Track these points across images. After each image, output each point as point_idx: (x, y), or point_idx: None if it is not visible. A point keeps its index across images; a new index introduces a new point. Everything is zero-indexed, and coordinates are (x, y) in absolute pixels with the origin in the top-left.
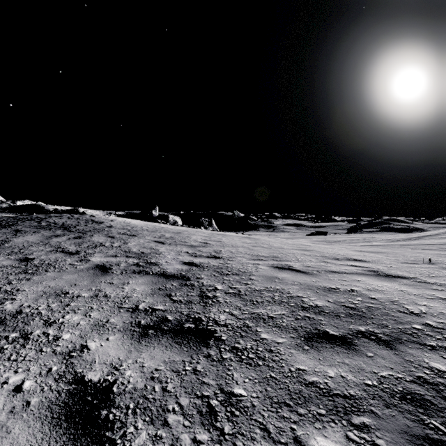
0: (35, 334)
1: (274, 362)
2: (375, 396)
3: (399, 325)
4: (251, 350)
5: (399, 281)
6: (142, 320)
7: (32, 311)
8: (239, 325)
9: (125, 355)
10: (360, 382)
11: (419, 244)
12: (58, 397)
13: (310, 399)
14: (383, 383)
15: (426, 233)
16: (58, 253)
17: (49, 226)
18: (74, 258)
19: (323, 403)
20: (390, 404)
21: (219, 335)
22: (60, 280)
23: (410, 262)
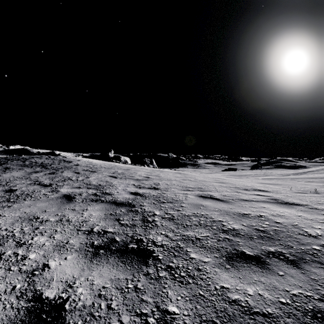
0: (7, 254)
1: (202, 280)
2: (290, 314)
3: (301, 246)
4: (182, 268)
5: (296, 207)
6: (95, 241)
7: (8, 234)
8: (172, 246)
9: (78, 273)
10: (276, 300)
11: (305, 177)
12: (17, 315)
13: (234, 317)
14: (295, 301)
15: (308, 170)
16: (36, 185)
17: (31, 165)
18: (47, 189)
19: (246, 321)
20: (304, 323)
21: (157, 255)
22: (34, 207)
23: (301, 192)
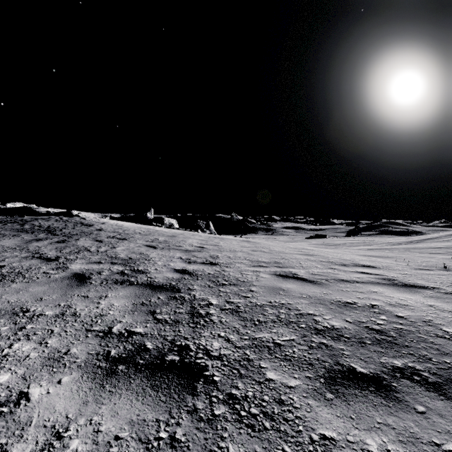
0: None
1: (287, 422)
2: None
3: (445, 358)
4: (253, 400)
5: (422, 292)
6: (113, 350)
7: None
8: (237, 358)
9: (77, 409)
10: None
11: (425, 247)
12: None
13: None
14: None
15: (426, 236)
16: (34, 259)
17: (32, 229)
18: (50, 265)
19: None
20: None
21: (211, 374)
22: (24, 293)
23: (424, 268)
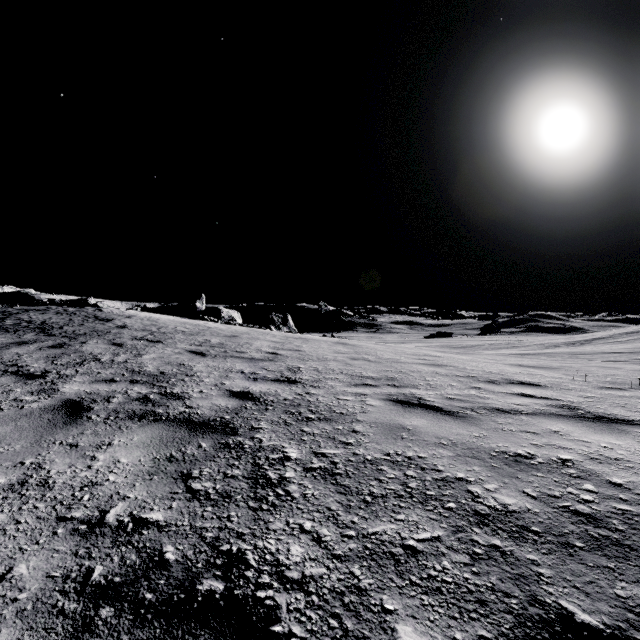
0: None
1: None
2: None
3: None
4: None
5: (630, 431)
6: (97, 567)
7: None
8: (336, 585)
9: None
10: None
11: (598, 352)
12: None
13: None
14: None
15: (594, 335)
16: (6, 376)
17: (15, 327)
18: (30, 386)
19: None
20: None
21: (285, 631)
22: None
23: (611, 386)
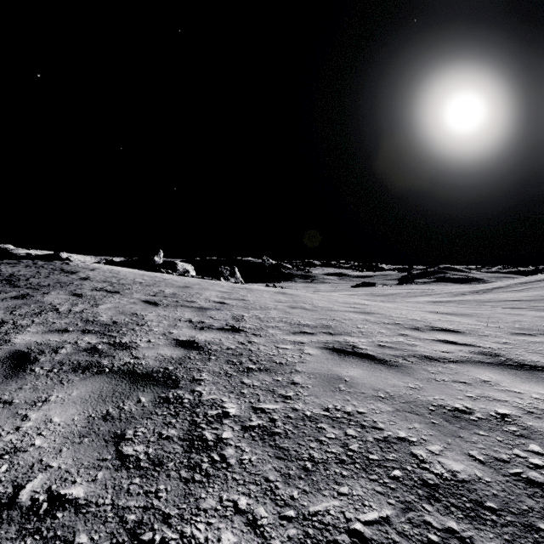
0: None
1: None
2: None
3: None
4: None
5: None
6: None
7: None
8: None
9: None
10: None
11: (501, 300)
12: None
13: None
14: None
15: (493, 285)
16: None
17: None
18: None
19: None
20: None
21: None
22: None
23: (521, 332)
